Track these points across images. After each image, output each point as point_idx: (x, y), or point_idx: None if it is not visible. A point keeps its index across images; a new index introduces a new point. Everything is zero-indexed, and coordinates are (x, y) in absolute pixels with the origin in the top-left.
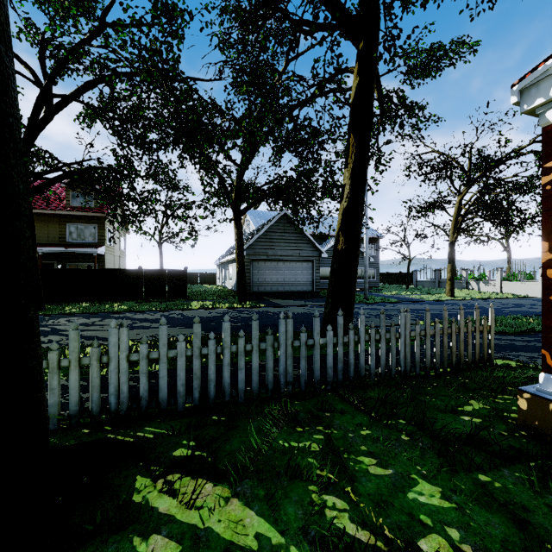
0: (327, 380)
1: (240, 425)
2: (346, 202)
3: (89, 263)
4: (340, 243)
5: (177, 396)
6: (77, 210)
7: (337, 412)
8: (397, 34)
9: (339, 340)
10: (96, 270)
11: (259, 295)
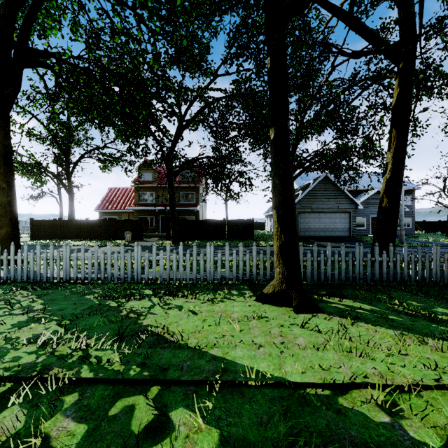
0: (383, 280)
1: (342, 290)
2: (389, 174)
3: (190, 216)
4: (384, 202)
5: (307, 277)
6: (184, 183)
7: (392, 291)
8: (431, 64)
9: (390, 259)
10: (199, 220)
11: (305, 238)
